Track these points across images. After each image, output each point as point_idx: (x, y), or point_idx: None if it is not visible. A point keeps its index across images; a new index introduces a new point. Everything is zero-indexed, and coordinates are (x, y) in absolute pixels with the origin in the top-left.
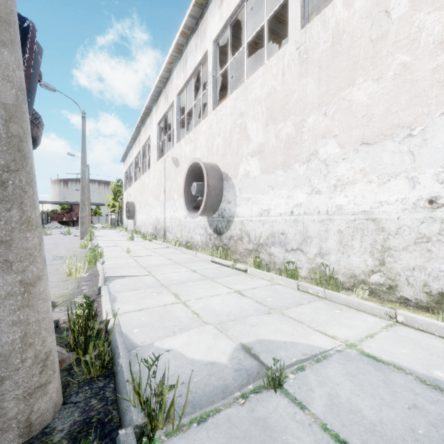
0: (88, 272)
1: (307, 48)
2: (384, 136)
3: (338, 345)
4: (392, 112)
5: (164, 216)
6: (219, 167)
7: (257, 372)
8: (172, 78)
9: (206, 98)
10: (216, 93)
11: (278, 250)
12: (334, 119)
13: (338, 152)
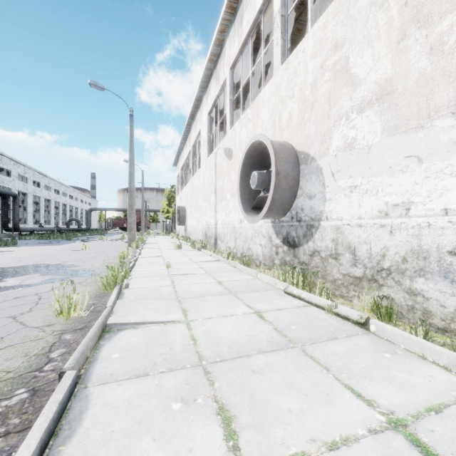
0: (96, 305)
1: None
2: None
3: None
4: None
5: (214, 220)
6: (292, 145)
7: None
8: (224, 51)
9: (265, 73)
10: (286, 39)
11: (438, 286)
12: None
13: None
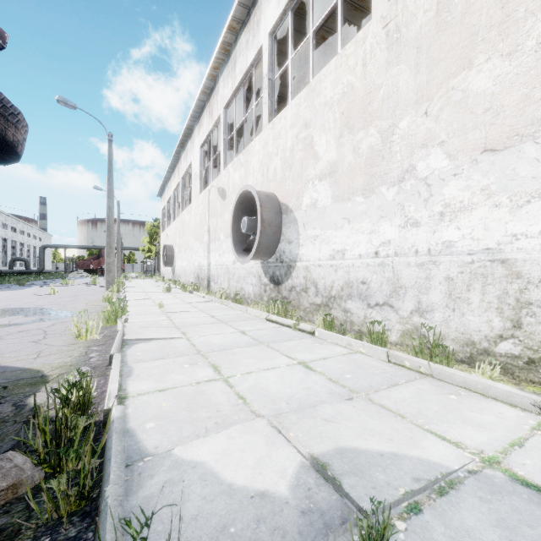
0: (104, 332)
1: (399, 23)
2: (521, 137)
3: (470, 461)
4: (534, 100)
5: (207, 261)
6: (277, 197)
7: (341, 518)
8: (217, 87)
9: (260, 113)
10: (273, 101)
11: (357, 304)
12: (440, 119)
13: (445, 165)
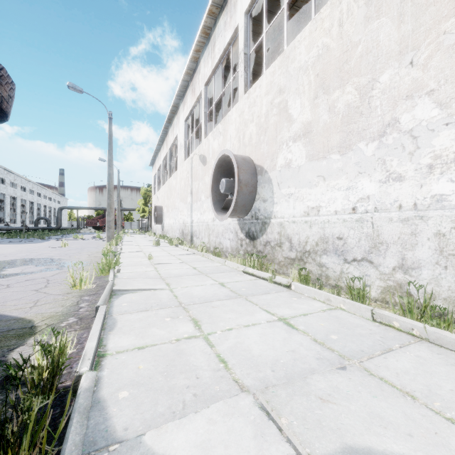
0: (98, 282)
1: None
2: None
3: None
4: None
5: (190, 219)
6: (252, 159)
7: None
8: (199, 67)
9: (236, 89)
10: (249, 73)
11: (332, 259)
12: (429, 67)
13: (435, 115)
